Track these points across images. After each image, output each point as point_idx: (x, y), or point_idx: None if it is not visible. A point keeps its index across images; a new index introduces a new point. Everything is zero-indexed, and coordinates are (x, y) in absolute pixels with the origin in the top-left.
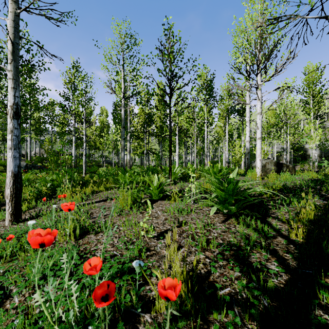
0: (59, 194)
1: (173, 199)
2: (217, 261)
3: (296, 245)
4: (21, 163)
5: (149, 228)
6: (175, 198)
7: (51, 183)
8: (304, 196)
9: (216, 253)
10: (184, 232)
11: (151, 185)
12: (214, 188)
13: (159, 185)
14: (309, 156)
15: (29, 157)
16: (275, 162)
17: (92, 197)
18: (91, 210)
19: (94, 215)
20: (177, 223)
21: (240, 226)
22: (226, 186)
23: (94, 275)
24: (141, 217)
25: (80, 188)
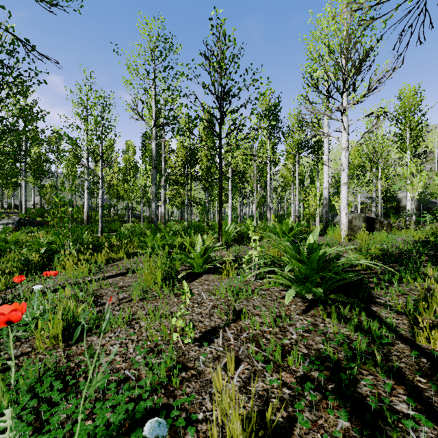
0: (57, 263)
1: (225, 273)
2: (303, 394)
3: (437, 362)
4: (12, 218)
5: (186, 328)
6: (228, 270)
7: (48, 248)
8: (431, 272)
9: (299, 375)
10: (244, 332)
11: (193, 252)
12: (288, 258)
13: (204, 252)
14: (403, 208)
15: (24, 209)
16: (365, 217)
17: (105, 269)
18: (101, 290)
19: (104, 298)
20: (232, 314)
21: (332, 321)
22: (306, 255)
23: (79, 432)
24: (176, 303)
25: (92, 254)
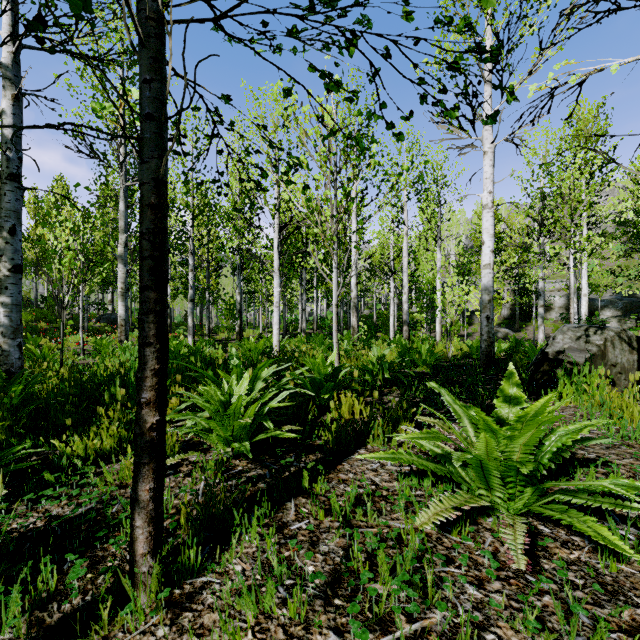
0: None
1: None
2: None
3: None
4: None
5: None
6: None
7: None
8: None
9: None
10: None
11: None
12: None
13: None
14: (547, 306)
15: None
16: (634, 339)
17: None
18: None
19: None
20: None
21: None
22: None
23: None
24: None
25: None
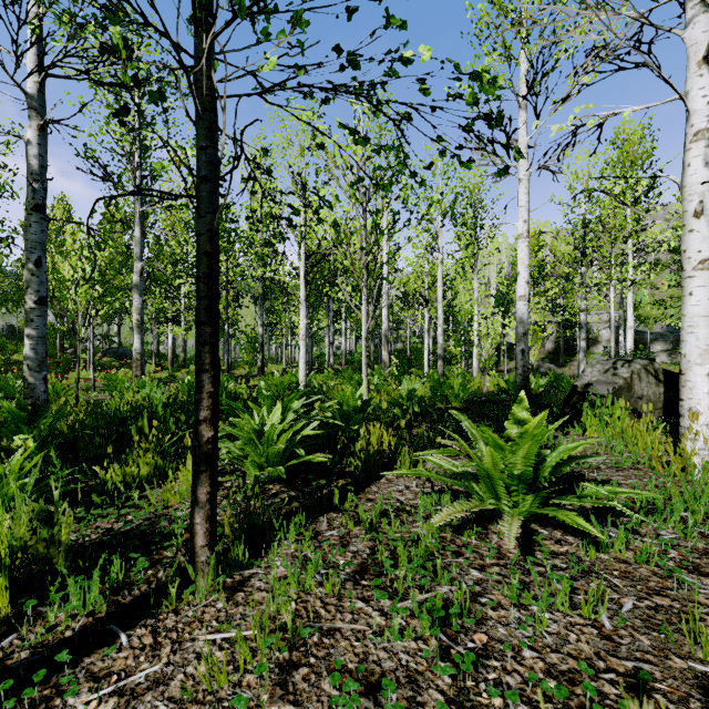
0: None
1: None
2: None
3: None
4: None
5: None
6: None
7: None
8: None
9: None
10: None
11: None
12: None
13: None
14: (594, 340)
15: None
16: (661, 372)
17: None
18: None
19: None
20: None
21: None
22: None
23: None
24: None
25: None
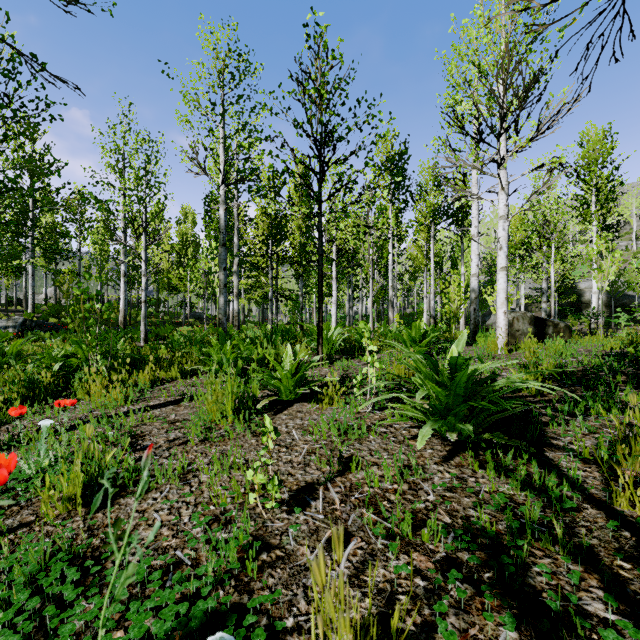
0: (77, 387)
1: (327, 401)
2: (446, 587)
3: None
4: (12, 319)
5: (268, 486)
6: (331, 397)
7: (65, 363)
8: (634, 400)
9: (439, 558)
10: (355, 490)
11: (279, 370)
12: (421, 380)
13: (295, 369)
14: (587, 304)
15: (31, 306)
16: (532, 317)
17: (150, 394)
18: (142, 427)
19: (146, 439)
20: (337, 463)
21: (487, 474)
22: (448, 374)
23: None
24: (254, 447)
25: (130, 372)
